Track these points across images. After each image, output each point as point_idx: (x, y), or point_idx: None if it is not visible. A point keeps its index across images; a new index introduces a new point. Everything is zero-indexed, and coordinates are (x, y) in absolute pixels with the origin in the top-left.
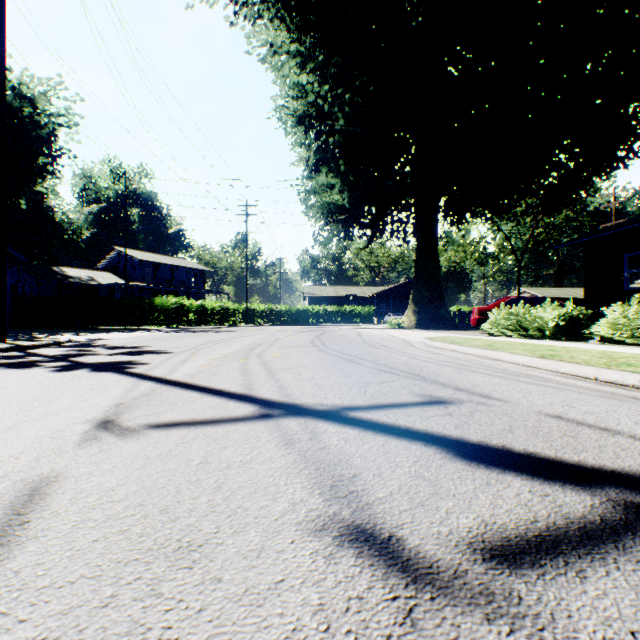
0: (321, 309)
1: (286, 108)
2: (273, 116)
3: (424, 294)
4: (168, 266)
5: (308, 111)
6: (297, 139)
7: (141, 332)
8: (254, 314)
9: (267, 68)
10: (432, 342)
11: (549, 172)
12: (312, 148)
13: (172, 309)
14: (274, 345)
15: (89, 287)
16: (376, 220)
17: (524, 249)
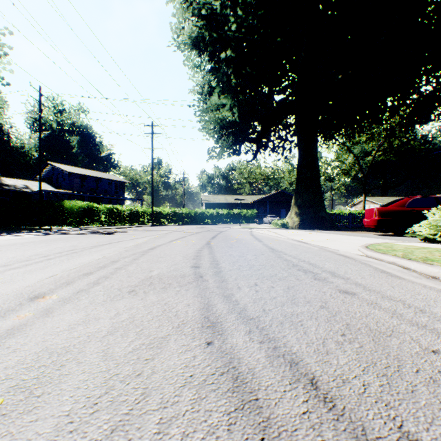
0: (214, 212)
1: (183, 33)
2: (172, 44)
3: (306, 198)
4: (93, 178)
5: (202, 33)
6: (193, 60)
7: (15, 234)
8: (160, 216)
9: (167, 1)
10: (436, 268)
11: (428, 82)
12: (206, 75)
13: (82, 211)
14: (117, 273)
15: (23, 193)
16: (261, 136)
17: (369, 166)
